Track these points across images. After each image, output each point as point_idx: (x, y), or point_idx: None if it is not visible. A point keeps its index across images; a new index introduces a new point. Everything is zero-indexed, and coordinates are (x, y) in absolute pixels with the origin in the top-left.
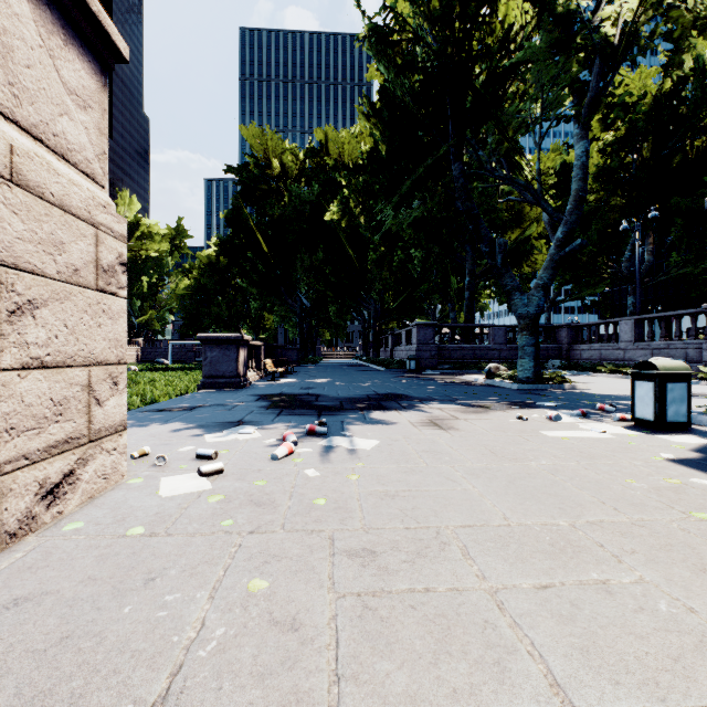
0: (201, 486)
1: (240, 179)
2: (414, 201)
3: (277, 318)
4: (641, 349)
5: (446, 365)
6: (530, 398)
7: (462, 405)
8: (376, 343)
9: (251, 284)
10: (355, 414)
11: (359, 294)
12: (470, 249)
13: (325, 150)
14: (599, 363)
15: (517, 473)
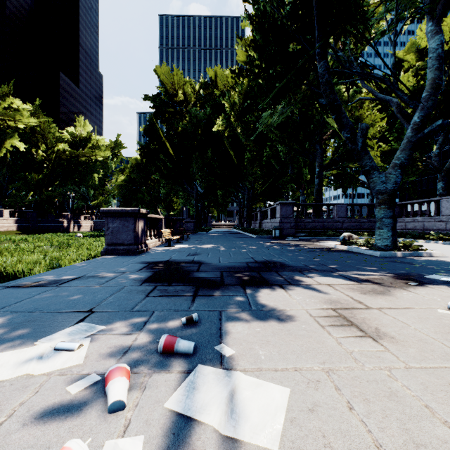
0: None
1: (155, 105)
2: (283, 100)
3: (181, 201)
4: None
5: (302, 233)
6: (408, 268)
7: (350, 280)
8: (248, 217)
9: (162, 177)
10: (236, 296)
11: (237, 183)
12: (319, 147)
13: (213, 84)
14: (424, 232)
15: None
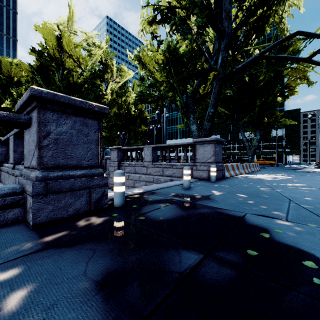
0: None
1: None
2: None
3: None
4: None
5: None
6: None
7: None
8: None
9: None
10: None
11: None
12: None
13: None
14: None
15: None
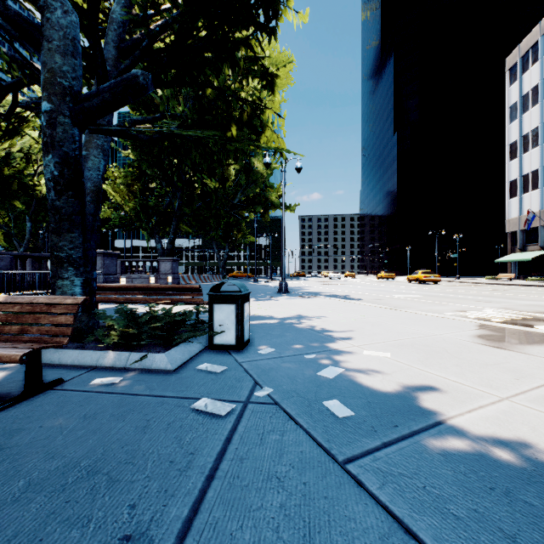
0: None
1: None
2: None
3: None
4: None
5: None
6: None
7: None
8: None
9: None
10: None
11: None
12: None
13: None
14: None
15: None
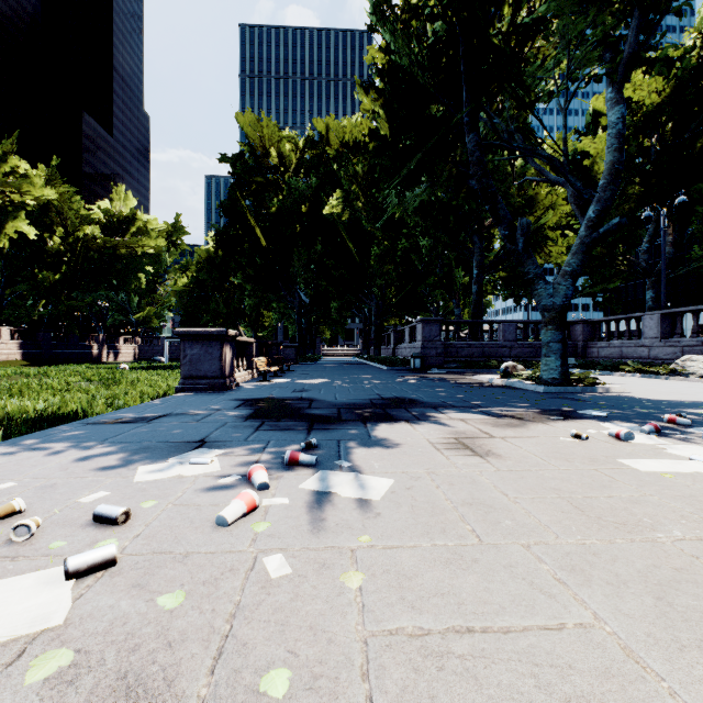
0: (44, 615)
1: (236, 170)
2: (422, 181)
3: (276, 315)
4: (669, 346)
5: (453, 363)
6: (567, 404)
7: (489, 415)
8: (377, 340)
9: (247, 279)
10: (355, 429)
11: (360, 290)
12: (478, 239)
13: (324, 140)
14: (620, 362)
15: (654, 567)
